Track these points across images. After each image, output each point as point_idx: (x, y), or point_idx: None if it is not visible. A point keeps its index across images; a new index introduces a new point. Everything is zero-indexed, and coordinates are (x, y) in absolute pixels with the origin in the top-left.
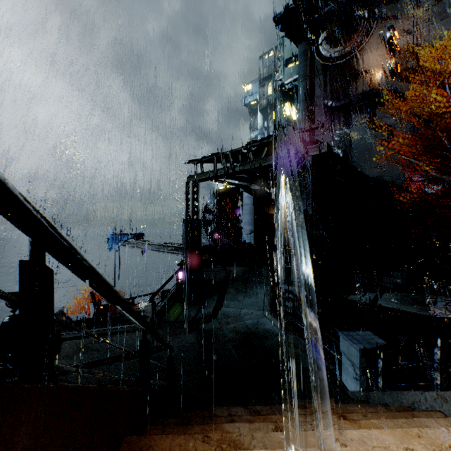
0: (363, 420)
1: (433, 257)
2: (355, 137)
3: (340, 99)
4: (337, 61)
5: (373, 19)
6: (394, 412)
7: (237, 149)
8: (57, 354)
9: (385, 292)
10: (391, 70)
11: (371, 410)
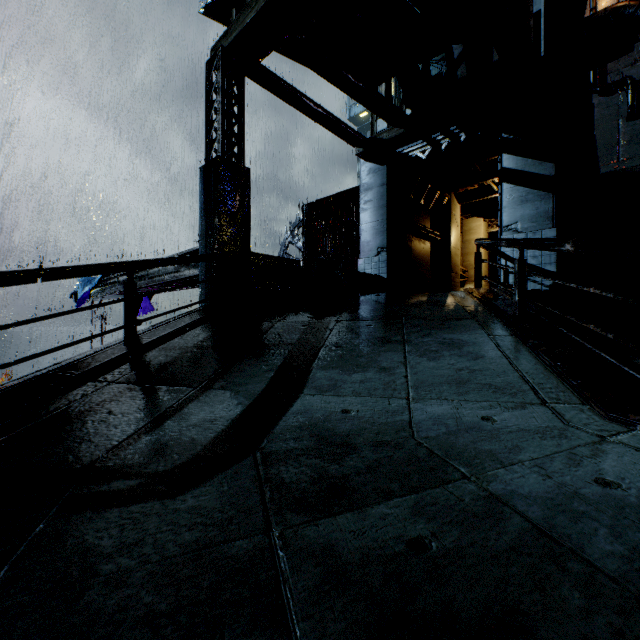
0: None
1: None
2: None
3: None
4: None
5: None
6: None
7: None
8: None
9: None
10: None
11: None
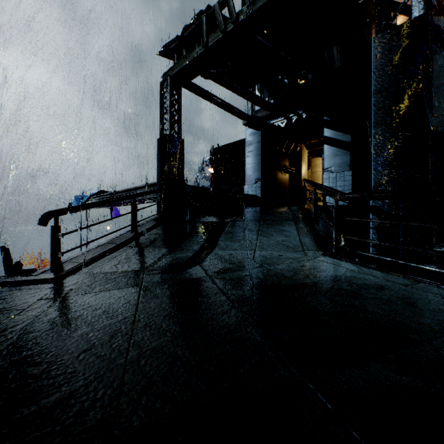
0: None
1: None
2: None
3: None
4: None
5: None
6: None
7: None
8: None
9: None
10: None
11: None
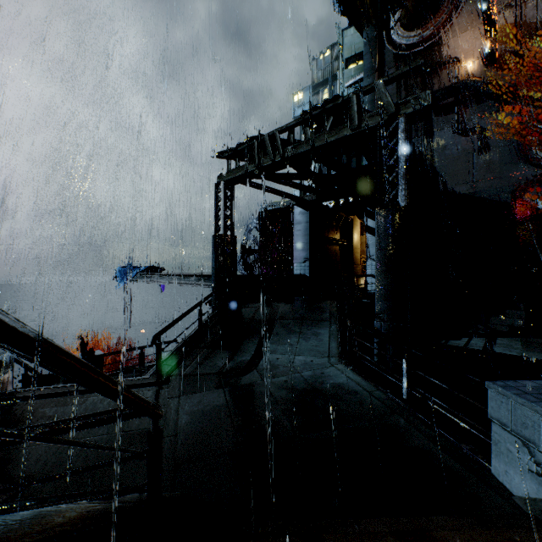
0: None
1: None
2: (438, 146)
3: None
4: (415, 49)
5: None
6: None
7: (288, 125)
8: None
9: (499, 337)
10: (487, 55)
11: None
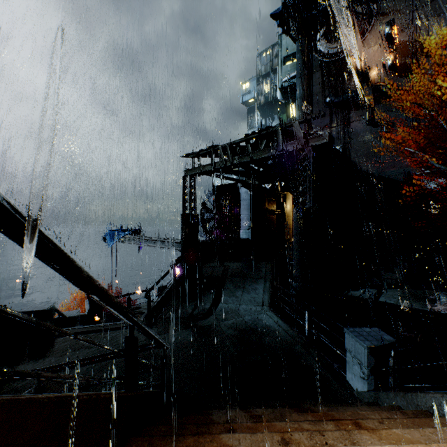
0: (384, 430)
1: (433, 253)
2: (353, 133)
3: (339, 95)
4: (336, 57)
5: (371, 15)
6: (414, 418)
7: (235, 141)
8: (47, 351)
9: (386, 288)
10: (390, 66)
11: (385, 414)
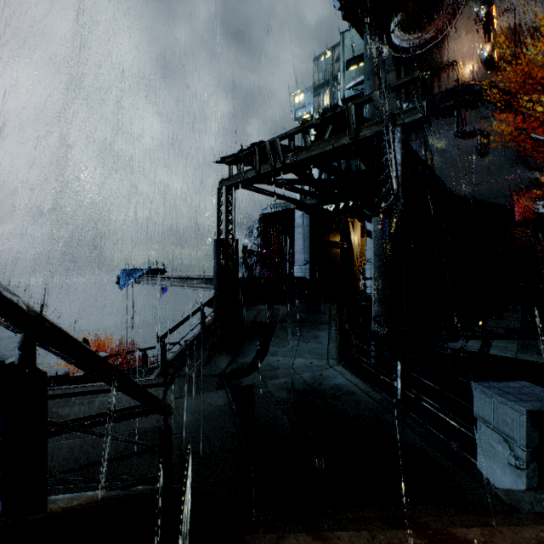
0: None
1: None
2: (438, 148)
3: (419, 99)
4: (415, 52)
5: None
6: None
7: (289, 132)
8: None
9: (495, 339)
10: (486, 59)
11: None
